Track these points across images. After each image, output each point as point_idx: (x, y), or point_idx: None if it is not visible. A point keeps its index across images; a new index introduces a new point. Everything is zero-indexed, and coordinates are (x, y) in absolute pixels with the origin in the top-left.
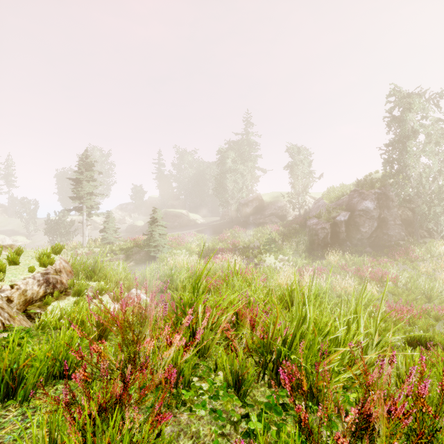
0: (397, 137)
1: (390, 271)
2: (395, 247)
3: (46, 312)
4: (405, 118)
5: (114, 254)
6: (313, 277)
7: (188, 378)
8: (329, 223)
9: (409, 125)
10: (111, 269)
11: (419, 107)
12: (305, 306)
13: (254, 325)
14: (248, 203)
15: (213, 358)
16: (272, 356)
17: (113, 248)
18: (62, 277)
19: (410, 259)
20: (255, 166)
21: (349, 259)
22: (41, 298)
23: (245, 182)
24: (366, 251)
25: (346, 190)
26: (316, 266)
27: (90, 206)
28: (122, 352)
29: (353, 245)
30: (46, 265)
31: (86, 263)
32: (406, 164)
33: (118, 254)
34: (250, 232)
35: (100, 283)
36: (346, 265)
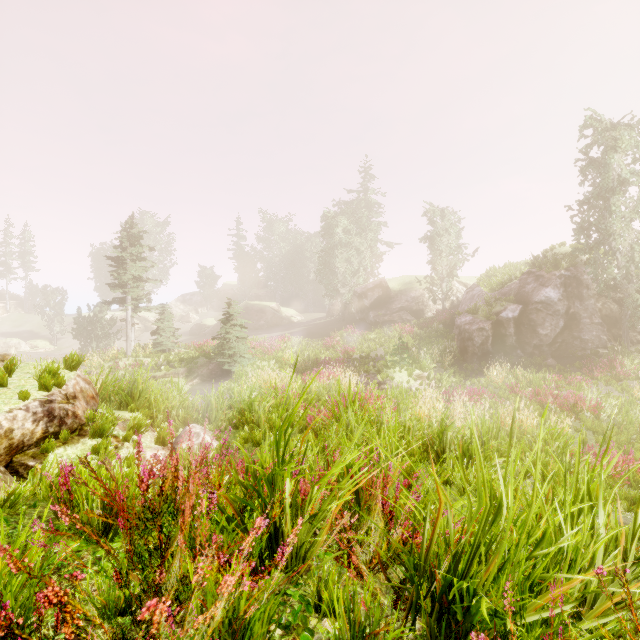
0: (596, 191)
1: (587, 395)
2: (593, 358)
3: (33, 471)
4: (608, 161)
5: (171, 367)
6: (512, 428)
7: (260, 639)
8: (490, 321)
9: (614, 172)
10: (158, 392)
11: (629, 145)
12: (466, 459)
13: (391, 515)
14: (367, 292)
15: (313, 575)
16: (431, 588)
17: (170, 358)
18: (76, 407)
19: (617, 376)
20: (377, 238)
21: (522, 376)
22: (38, 442)
23: (362, 261)
24: (547, 364)
25: (514, 272)
26: (516, 406)
27: (137, 297)
28: (137, 568)
29: (527, 354)
30: (49, 388)
31: (122, 382)
32: (610, 232)
33: (176, 367)
34: (369, 334)
35: (137, 416)
36: (518, 385)
